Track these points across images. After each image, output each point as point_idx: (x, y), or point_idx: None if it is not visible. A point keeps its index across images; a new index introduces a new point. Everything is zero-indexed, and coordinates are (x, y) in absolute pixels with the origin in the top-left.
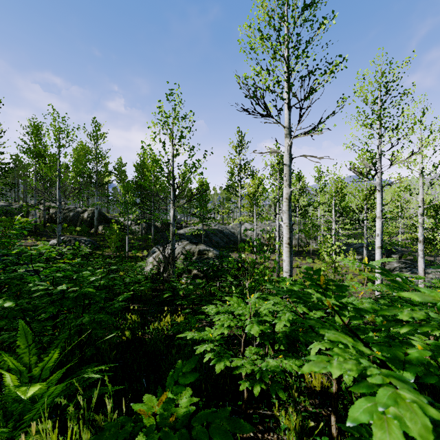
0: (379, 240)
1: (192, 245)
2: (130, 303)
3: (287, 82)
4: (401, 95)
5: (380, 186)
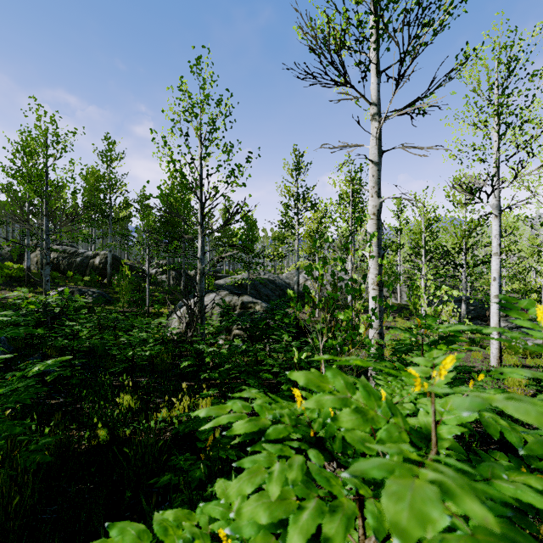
0: (496, 287)
1: (233, 296)
2: (136, 376)
3: (378, 23)
4: (532, 75)
5: (498, 210)
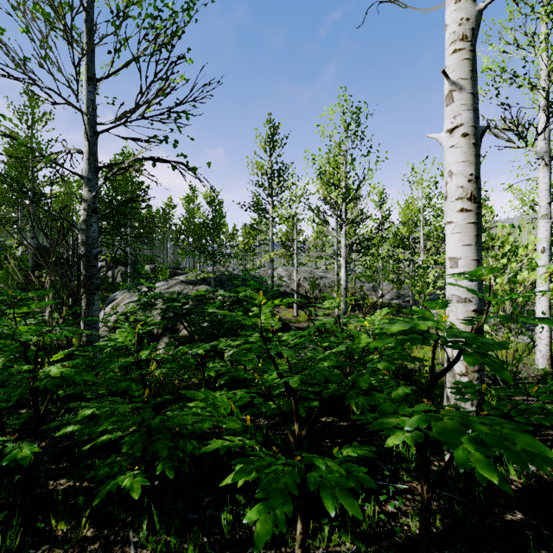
0: (545, 261)
1: (186, 286)
2: None
3: None
4: None
5: (548, 156)
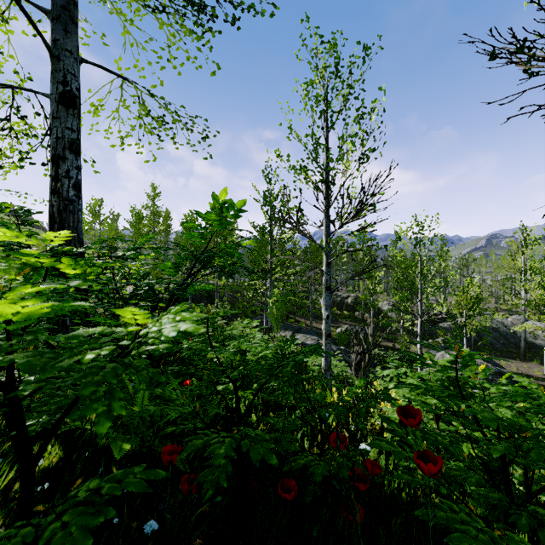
0: None
1: None
2: None
3: None
4: None
5: None
